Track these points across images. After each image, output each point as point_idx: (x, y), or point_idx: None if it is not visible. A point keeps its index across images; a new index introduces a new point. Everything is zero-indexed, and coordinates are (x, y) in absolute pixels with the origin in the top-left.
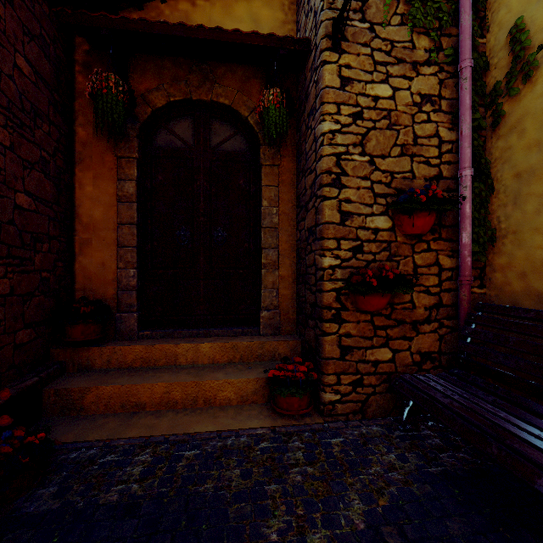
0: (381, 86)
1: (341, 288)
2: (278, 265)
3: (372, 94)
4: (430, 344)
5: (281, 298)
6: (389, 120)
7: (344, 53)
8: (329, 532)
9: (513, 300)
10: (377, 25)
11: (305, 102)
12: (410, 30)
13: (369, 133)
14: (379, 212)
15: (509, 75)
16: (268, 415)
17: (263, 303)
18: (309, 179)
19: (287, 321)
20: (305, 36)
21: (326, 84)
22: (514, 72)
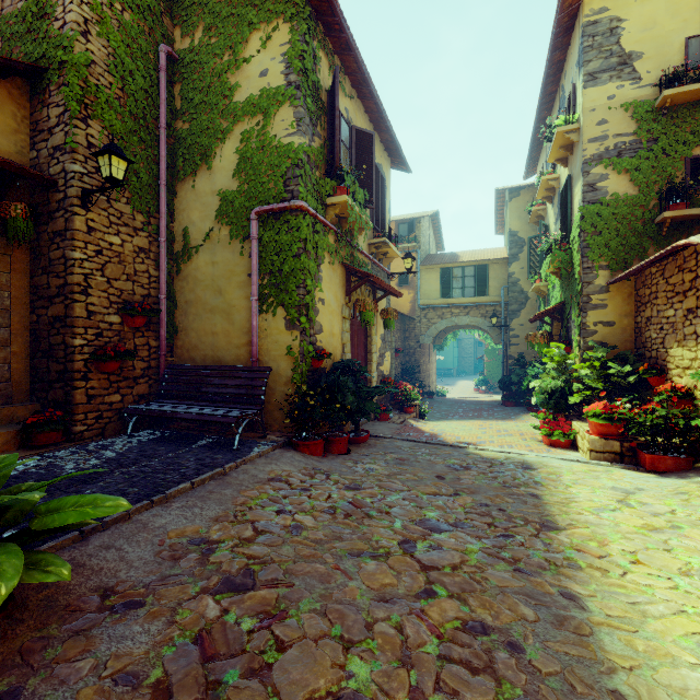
0: (115, 237)
1: (88, 359)
2: (11, 343)
3: (109, 241)
4: (144, 389)
5: (13, 371)
6: (120, 259)
7: (91, 211)
8: (101, 460)
9: (185, 363)
10: (112, 200)
11: (49, 219)
12: (133, 208)
13: (107, 264)
14: (114, 313)
15: (183, 252)
16: (27, 451)
17: None
18: (55, 280)
19: (20, 392)
20: (49, 169)
21: (77, 228)
22: (185, 252)
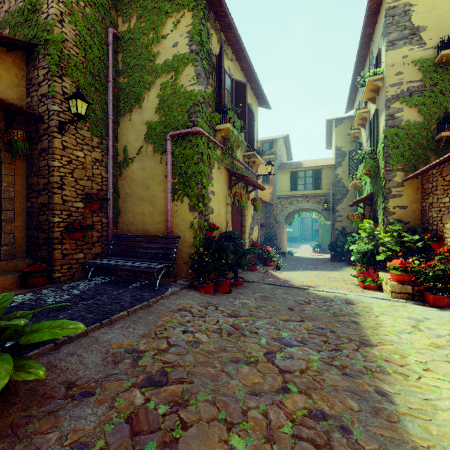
0: (80, 152)
1: (63, 230)
2: (14, 220)
3: (76, 155)
4: (99, 250)
5: (16, 238)
6: (83, 166)
7: (64, 135)
8: (70, 296)
9: (125, 233)
10: (78, 128)
11: (39, 141)
12: (91, 133)
13: (75, 170)
14: (79, 201)
15: (124, 161)
16: (24, 290)
17: (3, 242)
18: (42, 180)
19: (20, 251)
20: (39, 109)
21: (56, 146)
22: (125, 162)
